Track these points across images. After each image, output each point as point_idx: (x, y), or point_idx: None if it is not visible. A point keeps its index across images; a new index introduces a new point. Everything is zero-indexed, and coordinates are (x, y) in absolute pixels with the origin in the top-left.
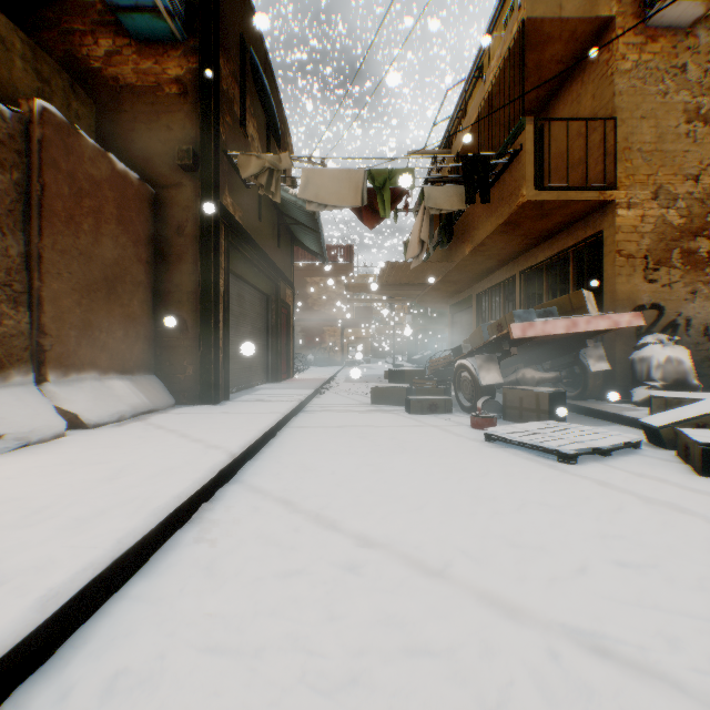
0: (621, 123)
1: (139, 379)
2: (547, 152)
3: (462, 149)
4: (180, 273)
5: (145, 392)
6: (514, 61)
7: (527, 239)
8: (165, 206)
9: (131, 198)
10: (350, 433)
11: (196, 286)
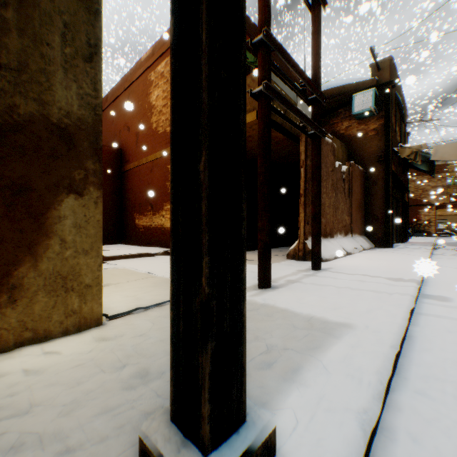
0: None
1: (363, 237)
2: None
3: None
4: (374, 199)
5: (367, 241)
6: None
7: None
8: (368, 176)
9: (361, 177)
10: None
11: (382, 203)
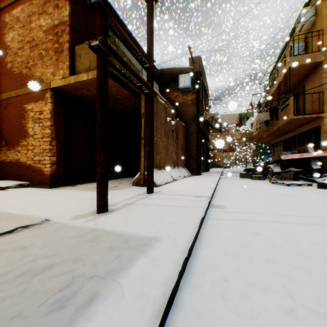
0: (325, 92)
1: (185, 169)
2: (305, 95)
3: (273, 92)
4: (191, 144)
5: (187, 171)
6: (287, 76)
7: (296, 125)
8: (188, 129)
9: (184, 129)
10: (236, 181)
11: (195, 147)
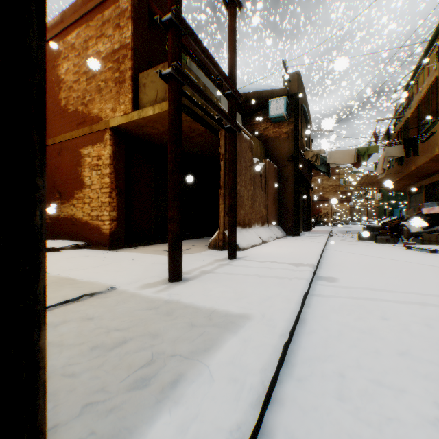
0: None
1: (277, 227)
2: None
3: (409, 116)
4: (286, 194)
5: (280, 231)
6: (431, 91)
7: None
8: (282, 173)
9: (276, 173)
10: (352, 245)
11: (292, 198)
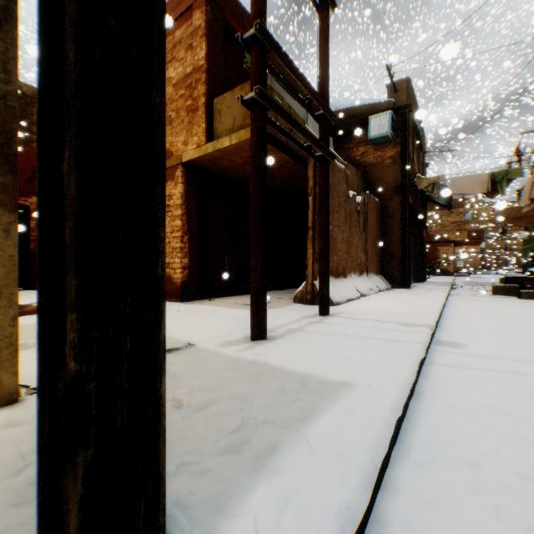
0: None
1: (380, 277)
2: None
3: None
4: (392, 234)
5: (383, 281)
6: None
7: None
8: (385, 208)
9: (377, 209)
10: (483, 301)
11: (399, 239)
